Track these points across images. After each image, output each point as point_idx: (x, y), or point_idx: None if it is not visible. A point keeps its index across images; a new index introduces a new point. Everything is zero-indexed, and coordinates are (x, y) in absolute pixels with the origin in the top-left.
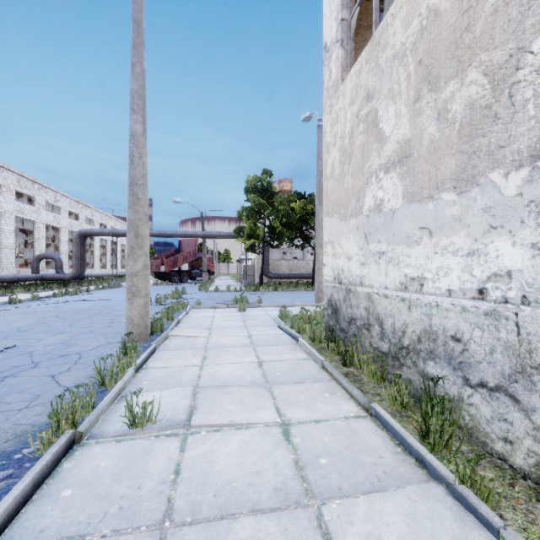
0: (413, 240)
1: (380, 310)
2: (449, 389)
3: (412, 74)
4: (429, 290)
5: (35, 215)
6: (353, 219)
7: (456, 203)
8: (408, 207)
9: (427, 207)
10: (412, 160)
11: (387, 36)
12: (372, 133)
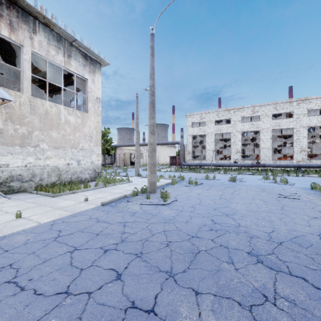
0: None
1: None
2: None
3: None
4: None
5: None
6: None
7: None
8: None
9: None
10: None
11: None
12: None
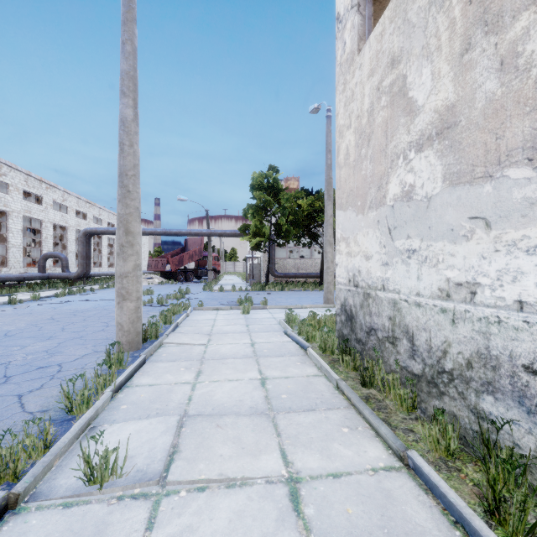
0: (459, 235)
1: (410, 322)
2: (520, 438)
3: (457, 19)
4: (485, 300)
5: (43, 214)
6: (373, 211)
7: (533, 181)
8: (452, 191)
9: (482, 189)
10: (457, 131)
11: None
12: (398, 105)
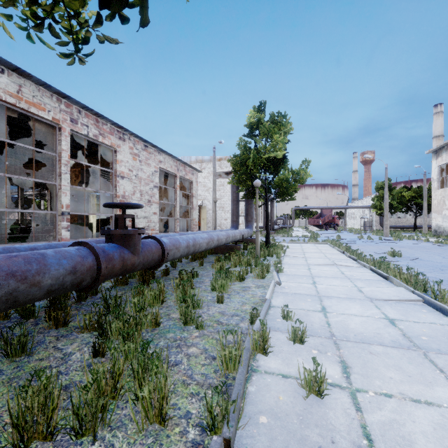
0: None
1: (445, 229)
2: None
3: None
4: None
5: None
6: (440, 215)
7: None
8: None
9: None
10: None
11: (446, 191)
12: (444, 203)
